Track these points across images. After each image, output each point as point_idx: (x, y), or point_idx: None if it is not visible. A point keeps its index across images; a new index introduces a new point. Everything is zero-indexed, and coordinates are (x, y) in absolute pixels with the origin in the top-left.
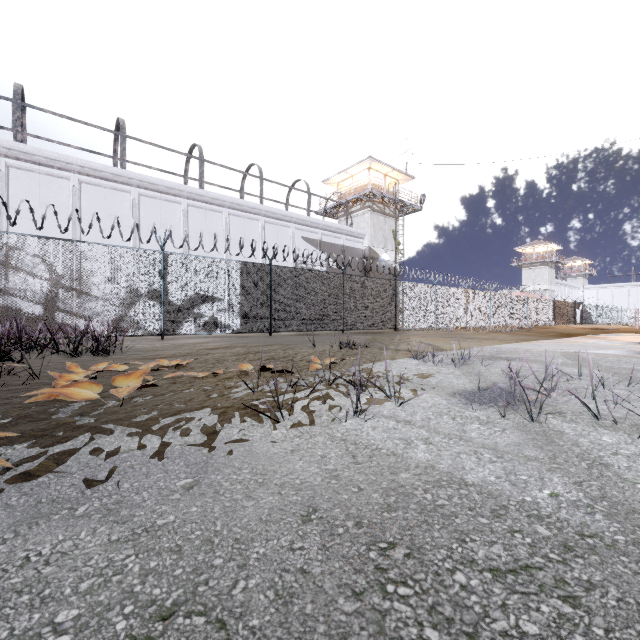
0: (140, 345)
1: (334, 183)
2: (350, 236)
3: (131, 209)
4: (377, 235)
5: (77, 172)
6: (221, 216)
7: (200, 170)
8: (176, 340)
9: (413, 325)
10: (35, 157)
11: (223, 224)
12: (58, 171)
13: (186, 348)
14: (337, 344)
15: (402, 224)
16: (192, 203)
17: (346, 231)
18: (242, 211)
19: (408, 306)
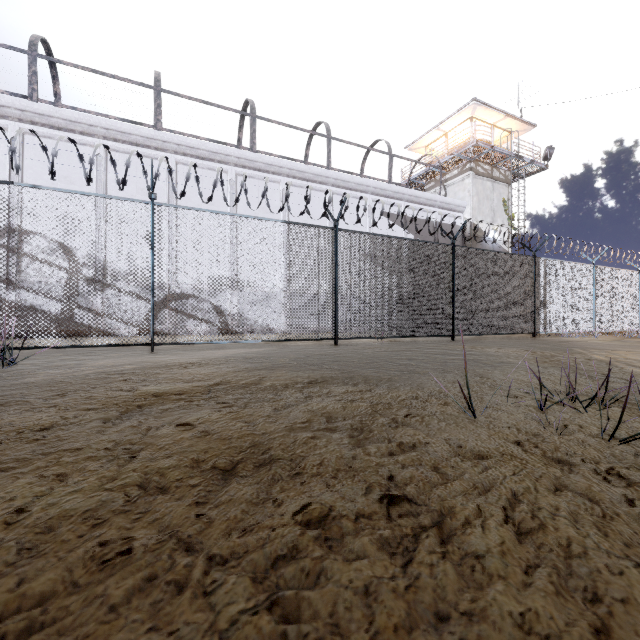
0: (55, 371)
1: (421, 148)
2: (445, 209)
3: (166, 181)
4: (482, 206)
5: (102, 137)
6: (278, 187)
7: (251, 129)
8: (170, 354)
9: (561, 327)
10: (52, 119)
11: (280, 197)
12: (80, 136)
13: (93, 393)
14: (507, 384)
15: (522, 186)
16: (241, 171)
17: (439, 202)
18: (304, 180)
19: (553, 297)
